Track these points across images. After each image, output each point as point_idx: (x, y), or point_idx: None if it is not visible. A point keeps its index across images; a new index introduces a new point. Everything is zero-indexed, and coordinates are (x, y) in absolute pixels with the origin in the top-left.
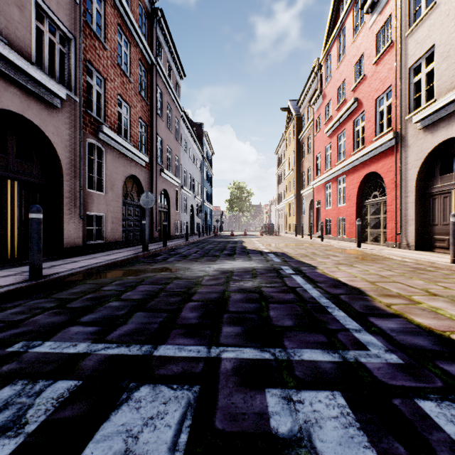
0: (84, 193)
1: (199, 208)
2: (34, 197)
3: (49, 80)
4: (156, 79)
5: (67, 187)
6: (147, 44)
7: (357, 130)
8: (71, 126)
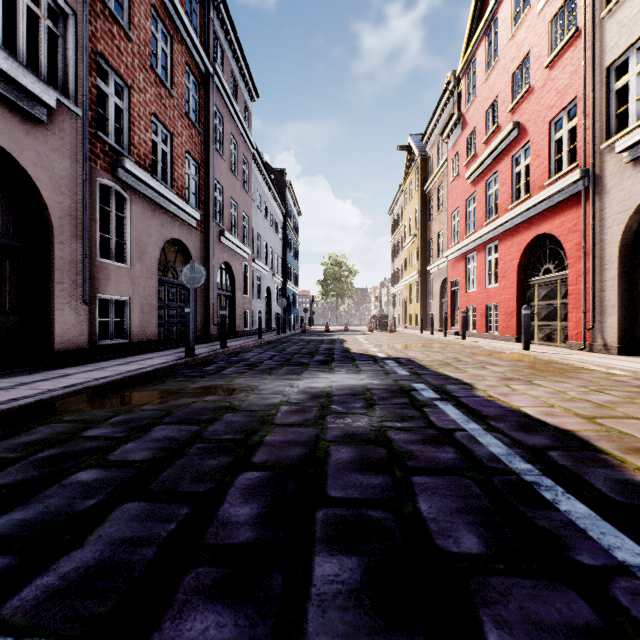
0: (92, 264)
1: (279, 292)
2: (1, 268)
3: (24, 73)
4: (212, 97)
5: (61, 253)
6: (199, 42)
7: (518, 171)
8: (68, 155)
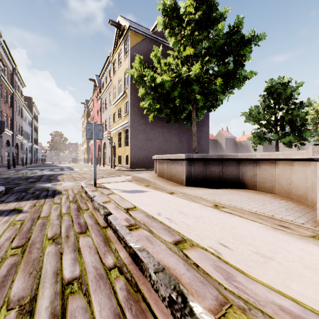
0: None
1: (30, 148)
2: None
3: None
4: (15, 98)
5: None
6: (11, 85)
7: None
8: None
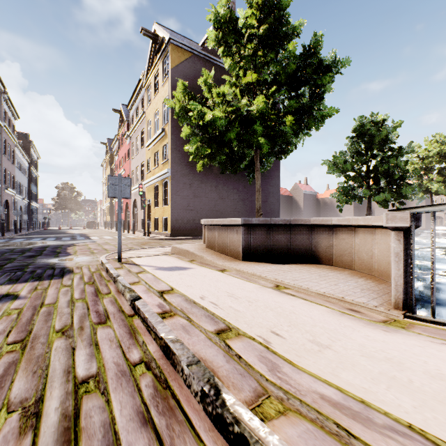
0: None
1: (26, 207)
2: None
3: None
4: (3, 135)
5: None
6: None
7: None
8: None
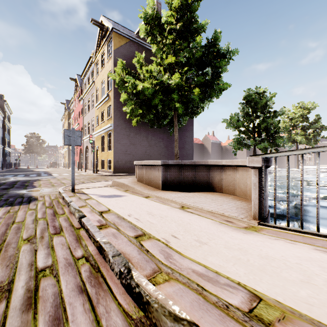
0: None
1: (1, 151)
2: None
3: None
4: None
5: None
6: None
7: None
8: None
